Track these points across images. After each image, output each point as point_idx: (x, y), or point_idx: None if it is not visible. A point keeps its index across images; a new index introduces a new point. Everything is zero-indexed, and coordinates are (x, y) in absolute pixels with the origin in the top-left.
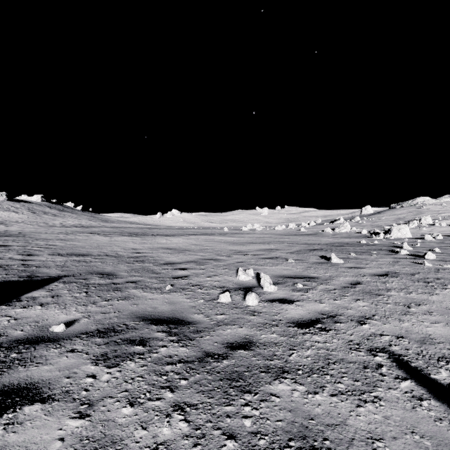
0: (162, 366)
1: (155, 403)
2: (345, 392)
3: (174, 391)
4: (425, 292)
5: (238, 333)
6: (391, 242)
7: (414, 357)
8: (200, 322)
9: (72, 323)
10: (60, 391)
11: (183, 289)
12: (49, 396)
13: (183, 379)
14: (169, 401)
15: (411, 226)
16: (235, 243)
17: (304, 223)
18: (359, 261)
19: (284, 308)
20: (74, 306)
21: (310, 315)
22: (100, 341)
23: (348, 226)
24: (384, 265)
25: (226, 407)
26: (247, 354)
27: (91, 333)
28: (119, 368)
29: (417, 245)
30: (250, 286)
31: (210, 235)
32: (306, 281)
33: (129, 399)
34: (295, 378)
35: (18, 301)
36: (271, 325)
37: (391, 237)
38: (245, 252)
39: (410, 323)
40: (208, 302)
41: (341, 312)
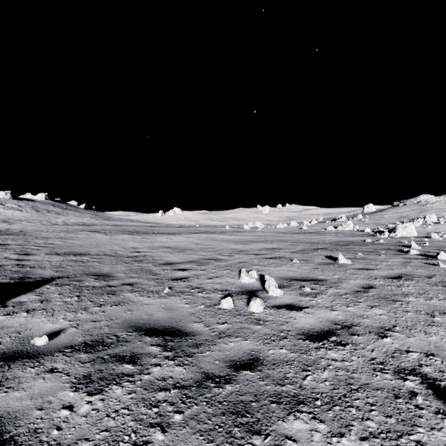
0: (153, 393)
1: None
2: (378, 434)
3: (165, 430)
4: None
5: (242, 348)
6: (398, 241)
7: None
8: (199, 333)
9: (57, 334)
10: (26, 429)
11: (182, 292)
12: (11, 438)
13: (178, 412)
14: None
15: (416, 224)
16: (236, 242)
17: (306, 222)
18: (368, 261)
19: (292, 316)
20: (62, 312)
21: (322, 325)
22: (85, 357)
23: (351, 224)
24: (396, 266)
25: None
26: (254, 377)
27: (76, 347)
28: (103, 396)
29: (425, 244)
30: (254, 289)
31: (211, 234)
32: (314, 284)
33: (109, 442)
34: (313, 412)
35: (3, 306)
36: (279, 338)
37: (396, 235)
38: (247, 251)
39: (439, 336)
40: (209, 308)
41: (356, 322)
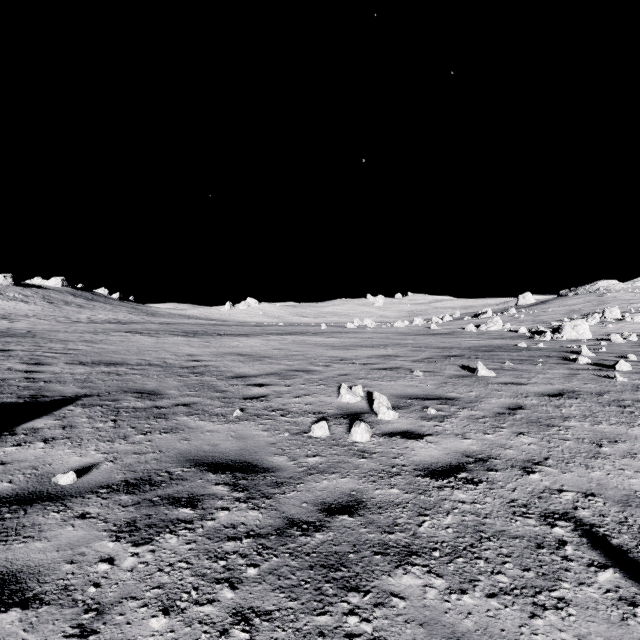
0: (219, 543)
1: (205, 609)
2: (510, 590)
3: (235, 587)
4: (622, 421)
5: (340, 487)
6: (564, 346)
7: (615, 529)
8: (281, 468)
9: (88, 470)
10: (54, 586)
11: (259, 416)
12: (36, 596)
13: (252, 566)
14: (226, 605)
15: (591, 321)
16: (336, 347)
17: (436, 318)
18: (519, 373)
19: (409, 446)
20: (93, 442)
21: (449, 457)
22: (128, 499)
23: (499, 321)
24: (556, 380)
25: (319, 617)
26: (354, 523)
27: (114, 487)
28: (153, 547)
29: (601, 350)
30: (358, 411)
31: (301, 335)
32: (442, 404)
33: (162, 601)
34: (429, 565)
35: (11, 434)
36: (390, 474)
37: (562, 337)
38: (350, 359)
39: (604, 471)
40: (295, 437)
41: (496, 453)
